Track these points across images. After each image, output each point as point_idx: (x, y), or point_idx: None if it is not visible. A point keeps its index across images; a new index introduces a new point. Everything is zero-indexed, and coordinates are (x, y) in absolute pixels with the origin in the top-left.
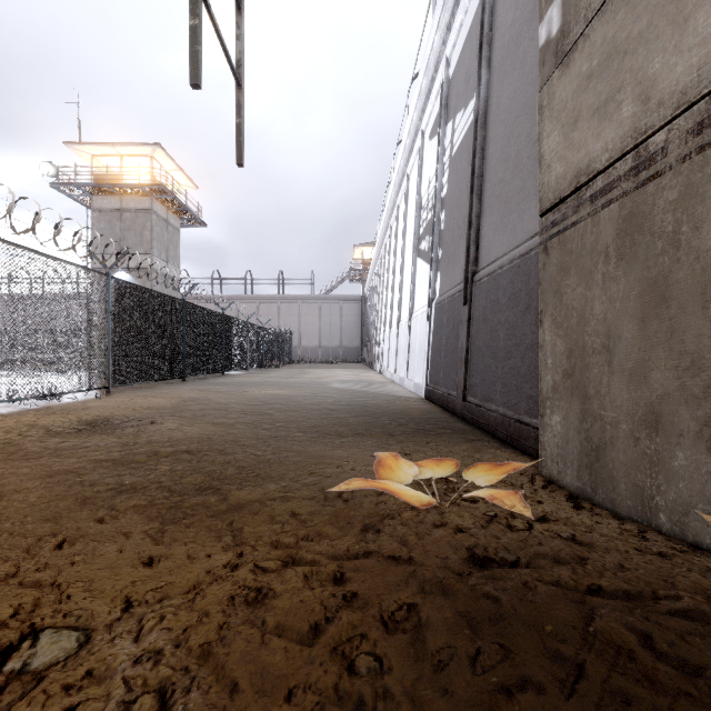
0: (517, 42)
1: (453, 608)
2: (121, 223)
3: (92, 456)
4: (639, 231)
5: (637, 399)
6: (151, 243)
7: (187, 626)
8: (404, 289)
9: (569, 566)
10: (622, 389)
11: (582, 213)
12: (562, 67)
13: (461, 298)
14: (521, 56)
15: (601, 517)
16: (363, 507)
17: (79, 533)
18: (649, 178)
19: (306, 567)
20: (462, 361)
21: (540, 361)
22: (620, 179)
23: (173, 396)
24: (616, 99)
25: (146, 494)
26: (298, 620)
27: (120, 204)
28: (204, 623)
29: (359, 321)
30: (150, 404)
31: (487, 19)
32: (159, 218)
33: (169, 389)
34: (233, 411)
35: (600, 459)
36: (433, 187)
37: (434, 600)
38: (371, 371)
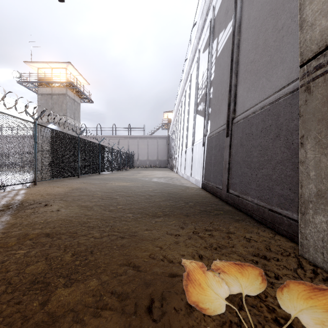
0: None
1: None
2: (52, 101)
3: None
4: None
5: None
6: (66, 110)
7: None
8: (189, 131)
9: None
10: None
11: None
12: None
13: (224, 133)
14: None
15: None
16: None
17: None
18: None
19: None
20: (226, 169)
21: (301, 173)
22: None
23: (68, 186)
24: None
25: None
26: None
27: (51, 91)
28: None
29: (166, 148)
30: (52, 192)
31: None
32: (70, 98)
33: (68, 182)
34: (96, 197)
35: None
36: (205, 76)
37: None
38: (172, 172)
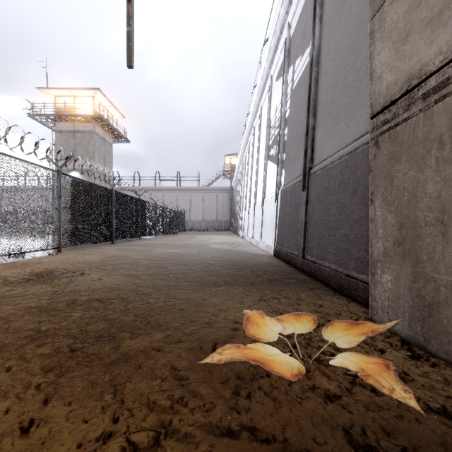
0: None
1: None
2: (74, 140)
3: (25, 303)
4: None
5: None
6: (93, 153)
7: None
8: (259, 182)
9: None
10: None
11: (414, 110)
12: None
13: (300, 186)
14: (347, 8)
15: (440, 367)
16: (234, 362)
17: None
18: None
19: (176, 447)
20: (302, 230)
21: (371, 231)
22: None
23: (103, 253)
24: (451, 7)
25: (53, 342)
26: None
27: (73, 128)
28: None
29: (228, 204)
30: (85, 260)
31: None
32: (99, 137)
33: (101, 248)
34: (141, 265)
35: (433, 315)
36: (279, 112)
37: None
38: (236, 236)
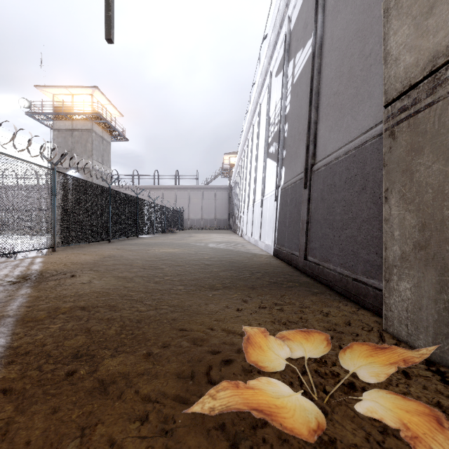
0: None
1: None
2: (72, 139)
3: (3, 311)
4: None
5: None
6: (92, 152)
7: None
8: (258, 180)
9: None
10: None
11: (440, 93)
12: None
13: (302, 184)
14: None
15: None
16: None
17: None
18: None
19: None
20: (303, 230)
21: (385, 233)
22: None
23: (98, 253)
24: None
25: (22, 362)
26: None
27: (71, 126)
28: None
29: (227, 202)
30: (78, 260)
31: None
32: (97, 135)
33: (97, 248)
34: (136, 266)
35: None
36: (279, 108)
37: None
38: (235, 235)
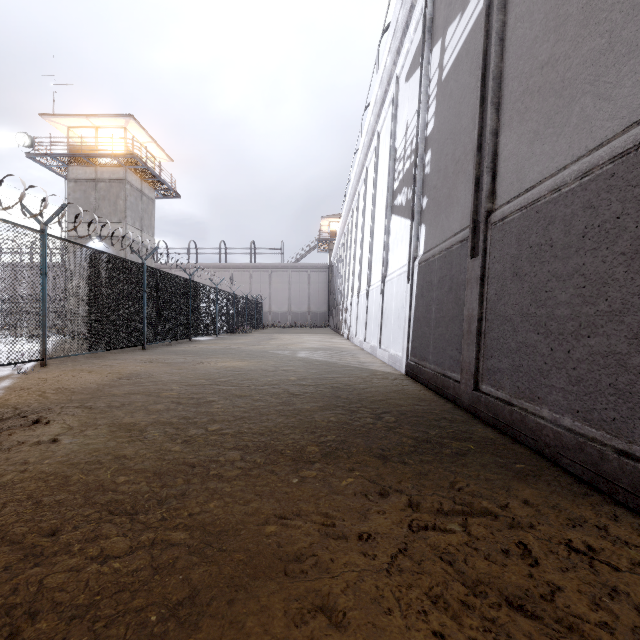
0: None
1: None
2: (96, 193)
3: None
4: None
5: None
6: (125, 212)
7: None
8: (375, 252)
9: None
10: None
11: None
12: None
13: (464, 249)
14: None
15: None
16: None
17: None
18: None
19: None
20: (471, 334)
21: None
22: None
23: (114, 370)
24: None
25: None
26: None
27: (95, 175)
28: None
29: (326, 288)
30: (72, 385)
31: None
32: (133, 188)
33: (118, 359)
34: (166, 397)
35: None
36: (413, 130)
37: None
38: (338, 337)
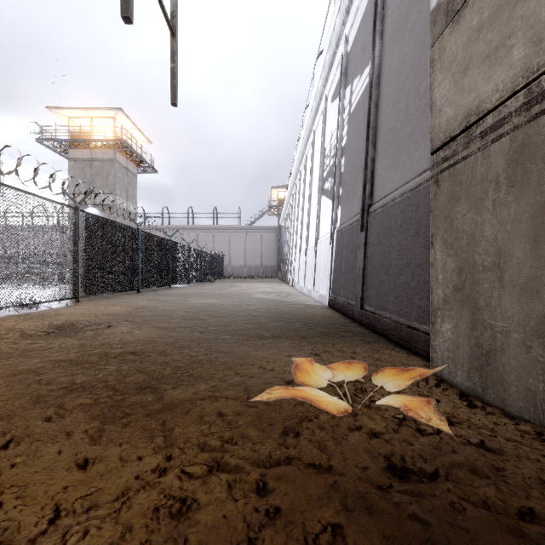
0: (406, 16)
1: (380, 532)
2: (91, 170)
3: (53, 356)
4: (531, 160)
5: (528, 311)
6: (114, 185)
7: (108, 543)
8: (311, 220)
9: (490, 481)
10: (513, 302)
11: (472, 148)
12: (453, 23)
13: (358, 226)
14: (410, 26)
15: (494, 416)
16: (283, 408)
17: (26, 432)
18: (542, 111)
19: (229, 474)
20: (360, 277)
21: (431, 277)
22: (511, 115)
23: (129, 304)
24: (506, 44)
25: (92, 393)
26: (220, 541)
27: (90, 155)
28: (126, 541)
29: (275, 246)
30: (109, 311)
31: (380, 0)
32: (120, 166)
33: (126, 299)
34: (175, 317)
35: (490, 363)
36: (335, 139)
37: (359, 520)
38: (285, 284)
